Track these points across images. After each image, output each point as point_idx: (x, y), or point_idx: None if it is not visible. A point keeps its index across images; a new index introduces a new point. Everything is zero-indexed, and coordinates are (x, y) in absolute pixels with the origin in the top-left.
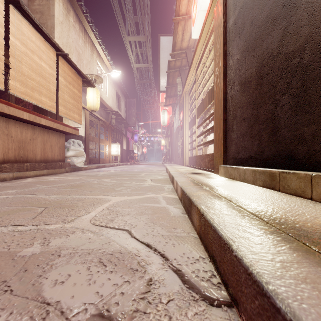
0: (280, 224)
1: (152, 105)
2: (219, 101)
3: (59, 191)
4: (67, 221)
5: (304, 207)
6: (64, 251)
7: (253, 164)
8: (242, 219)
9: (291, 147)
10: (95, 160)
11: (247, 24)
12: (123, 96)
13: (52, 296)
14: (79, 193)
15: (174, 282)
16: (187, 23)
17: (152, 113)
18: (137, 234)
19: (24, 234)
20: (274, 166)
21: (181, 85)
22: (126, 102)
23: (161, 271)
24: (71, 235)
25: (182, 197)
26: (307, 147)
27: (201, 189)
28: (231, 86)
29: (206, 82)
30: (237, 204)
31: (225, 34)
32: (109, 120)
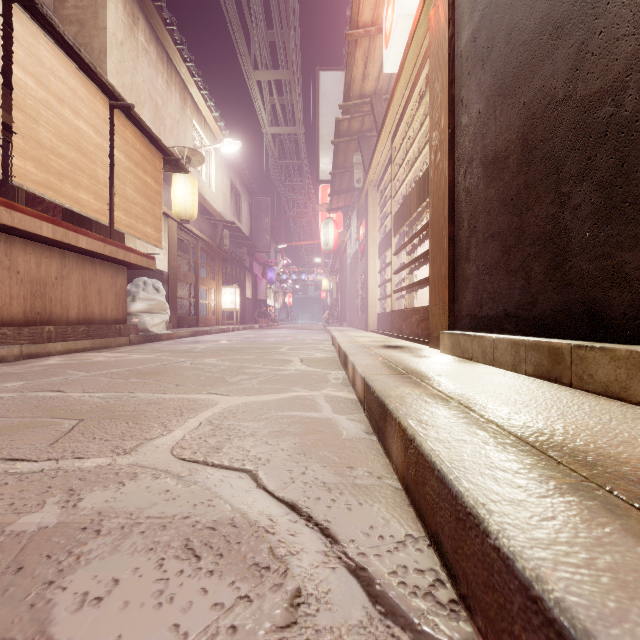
0: (588, 467)
1: (303, 210)
2: (440, 199)
3: (112, 384)
4: (123, 451)
5: (631, 425)
6: (110, 521)
7: (511, 328)
8: (500, 454)
9: (595, 294)
10: (188, 320)
11: (498, 40)
12: (246, 191)
13: (72, 636)
14: (153, 388)
15: (352, 599)
16: (374, 42)
17: (304, 226)
18: (269, 482)
19: (27, 482)
20: (557, 334)
21: (361, 169)
22: (252, 203)
23: (322, 570)
24: (128, 483)
25: (365, 399)
26: (630, 294)
27: (405, 381)
28: (465, 167)
29: (414, 162)
30: (485, 416)
31: (454, 63)
32: (218, 239)
